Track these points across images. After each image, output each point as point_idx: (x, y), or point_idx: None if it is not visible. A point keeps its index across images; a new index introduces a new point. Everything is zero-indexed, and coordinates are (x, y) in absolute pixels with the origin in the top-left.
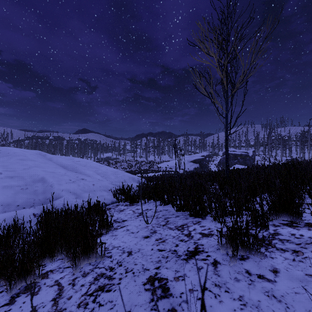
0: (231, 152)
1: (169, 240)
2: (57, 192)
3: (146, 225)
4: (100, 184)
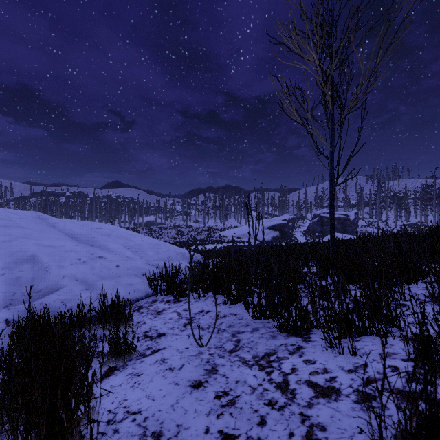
0: (325, 214)
1: (244, 400)
2: (55, 280)
3: (198, 349)
4: (128, 265)
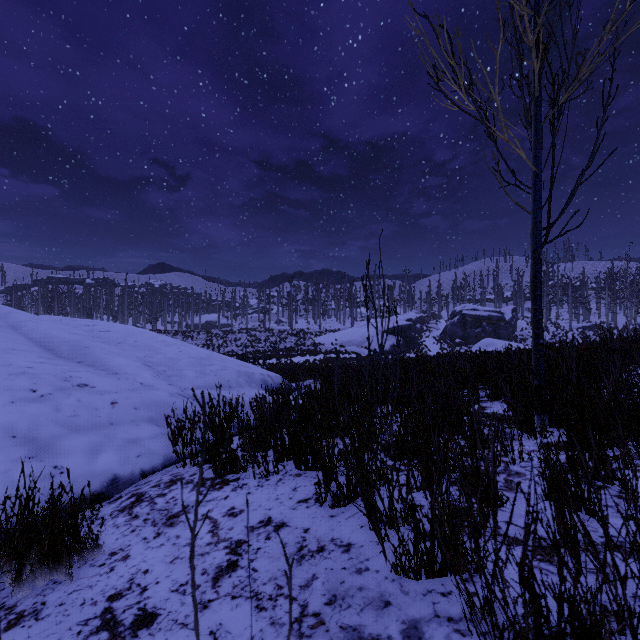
0: (469, 311)
1: None
2: None
3: None
4: (137, 400)
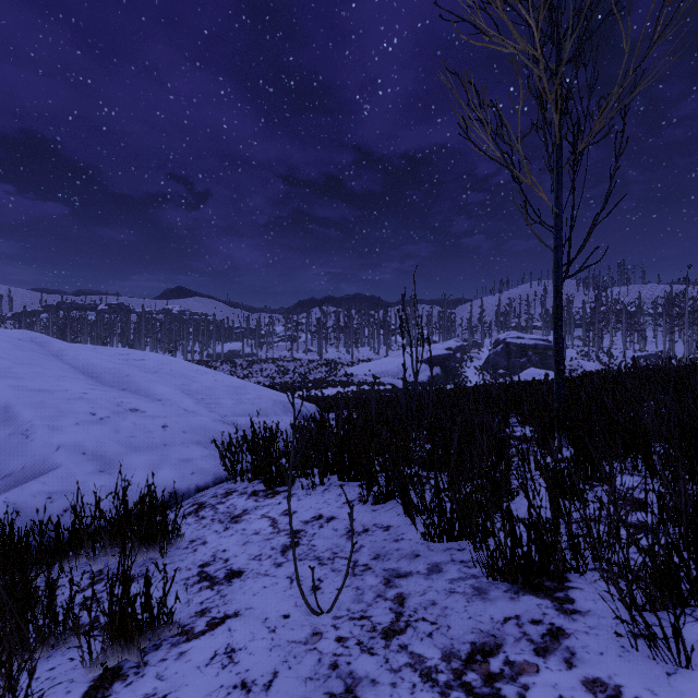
0: (513, 340)
1: None
2: (41, 453)
3: (312, 622)
4: (185, 424)
